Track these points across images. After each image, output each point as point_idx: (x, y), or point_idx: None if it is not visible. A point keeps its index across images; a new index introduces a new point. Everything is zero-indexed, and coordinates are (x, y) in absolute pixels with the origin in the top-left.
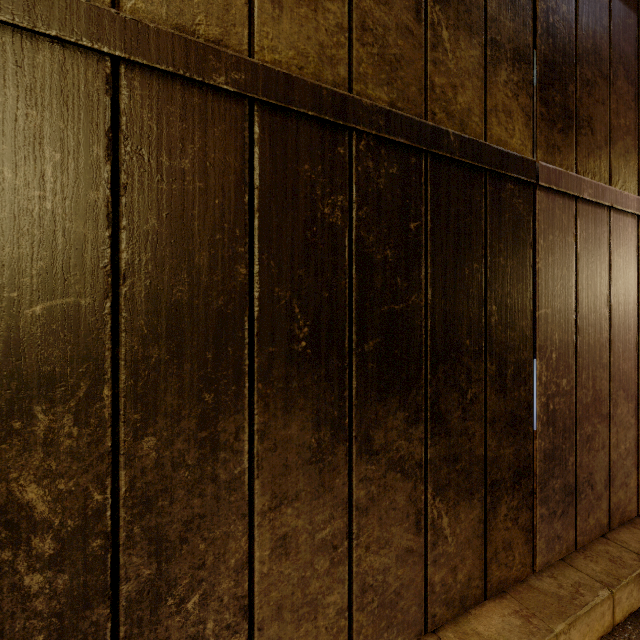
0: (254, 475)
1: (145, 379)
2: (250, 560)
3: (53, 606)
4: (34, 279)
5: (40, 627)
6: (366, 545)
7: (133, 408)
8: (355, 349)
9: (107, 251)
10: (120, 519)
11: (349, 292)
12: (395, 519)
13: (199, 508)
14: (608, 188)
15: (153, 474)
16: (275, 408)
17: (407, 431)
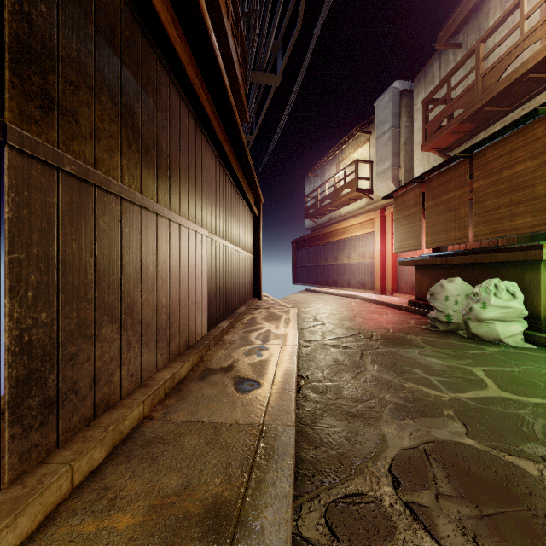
0: None
1: None
2: None
3: None
4: None
5: None
6: None
7: None
8: None
9: None
10: None
11: None
12: None
13: None
14: (92, 170)
15: None
16: None
17: None
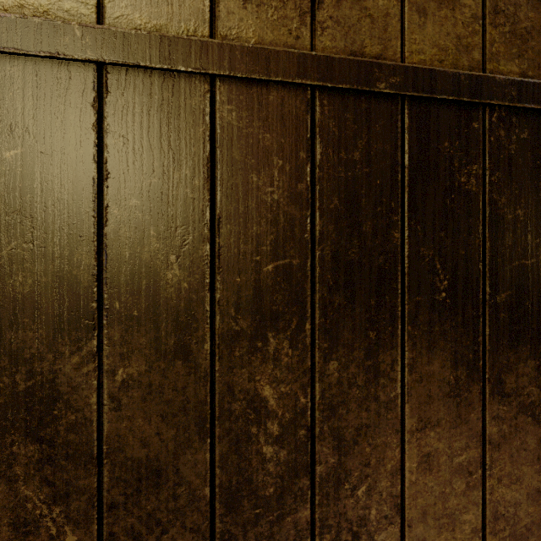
0: (405, 400)
1: (331, 318)
2: (402, 468)
3: (278, 470)
4: (268, 247)
5: (271, 482)
6: (498, 477)
7: (323, 339)
8: (488, 300)
9: (308, 225)
10: (315, 418)
11: (482, 249)
12: (526, 459)
13: (365, 419)
14: None
15: (335, 389)
16: (421, 347)
17: (537, 379)
